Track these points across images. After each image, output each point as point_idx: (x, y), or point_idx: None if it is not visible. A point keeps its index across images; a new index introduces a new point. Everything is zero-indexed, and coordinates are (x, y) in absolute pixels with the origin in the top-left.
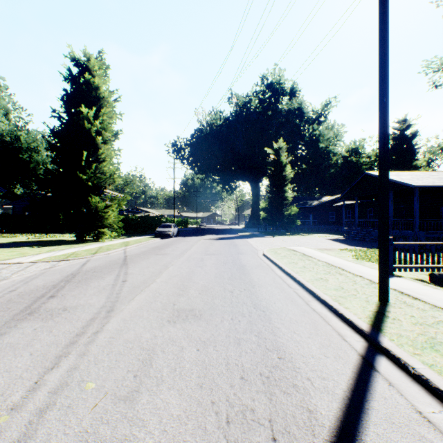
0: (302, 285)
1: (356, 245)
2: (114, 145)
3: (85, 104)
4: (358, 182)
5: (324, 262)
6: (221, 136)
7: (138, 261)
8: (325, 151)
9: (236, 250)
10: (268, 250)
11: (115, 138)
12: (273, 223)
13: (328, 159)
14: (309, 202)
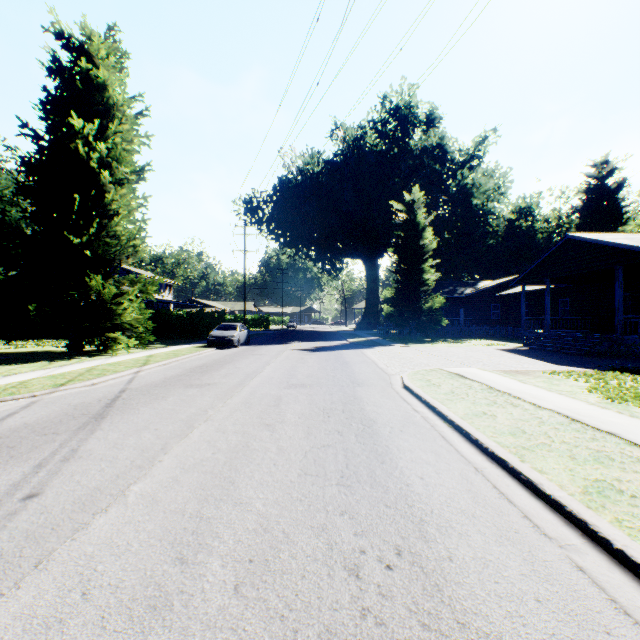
0: (578, 524)
1: (565, 362)
2: (135, 188)
3: (82, 115)
4: (553, 253)
5: (557, 413)
6: (320, 188)
7: (136, 406)
8: (481, 210)
9: (348, 374)
10: (410, 375)
11: (138, 177)
12: (404, 323)
13: (485, 224)
14: (459, 289)
